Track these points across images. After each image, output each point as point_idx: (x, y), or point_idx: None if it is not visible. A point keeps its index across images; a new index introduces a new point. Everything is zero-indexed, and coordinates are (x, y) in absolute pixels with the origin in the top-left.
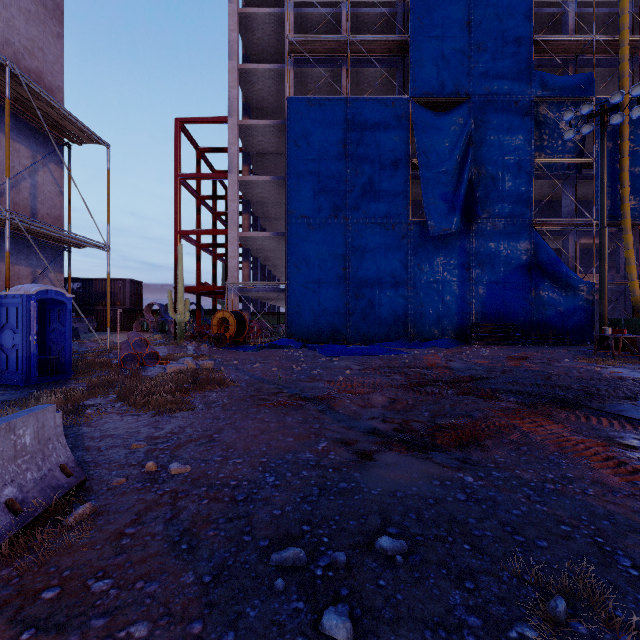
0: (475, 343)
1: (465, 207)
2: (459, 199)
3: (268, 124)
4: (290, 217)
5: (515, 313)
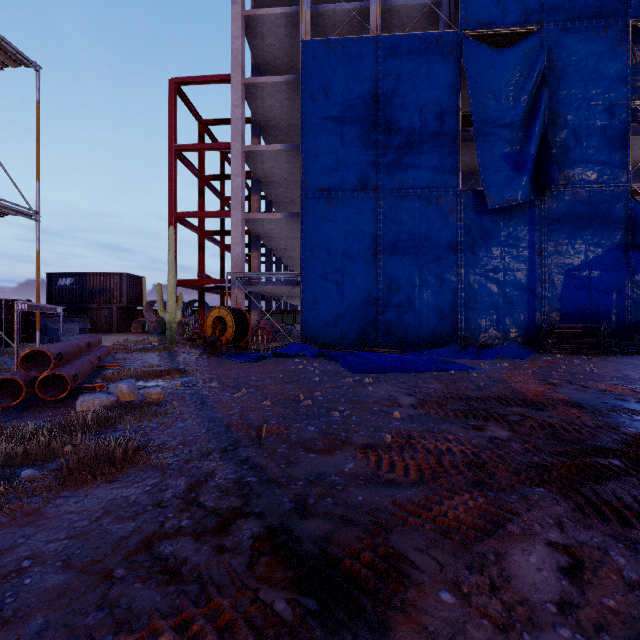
0: (554, 351)
1: (535, 171)
2: (528, 159)
3: (279, 81)
4: (305, 190)
5: (605, 310)
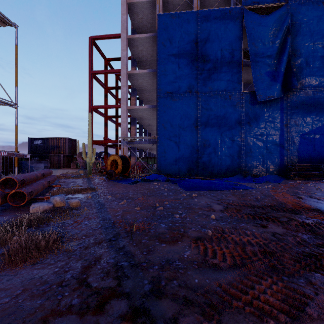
0: (295, 178)
1: (283, 81)
2: (280, 74)
3: (146, 36)
4: (159, 93)
5: (323, 156)
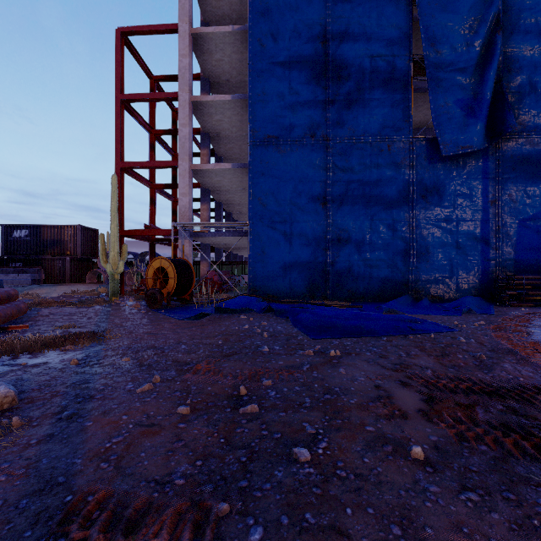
0: (514, 304)
1: (489, 117)
2: (483, 105)
3: (227, 31)
4: (253, 138)
5: None
